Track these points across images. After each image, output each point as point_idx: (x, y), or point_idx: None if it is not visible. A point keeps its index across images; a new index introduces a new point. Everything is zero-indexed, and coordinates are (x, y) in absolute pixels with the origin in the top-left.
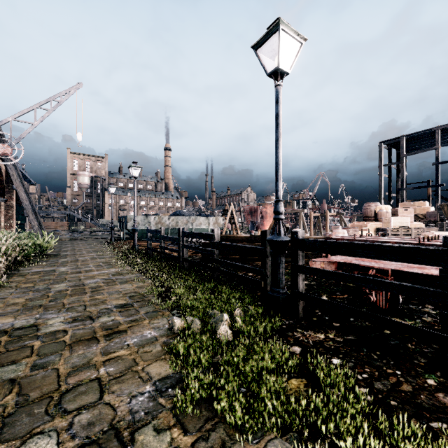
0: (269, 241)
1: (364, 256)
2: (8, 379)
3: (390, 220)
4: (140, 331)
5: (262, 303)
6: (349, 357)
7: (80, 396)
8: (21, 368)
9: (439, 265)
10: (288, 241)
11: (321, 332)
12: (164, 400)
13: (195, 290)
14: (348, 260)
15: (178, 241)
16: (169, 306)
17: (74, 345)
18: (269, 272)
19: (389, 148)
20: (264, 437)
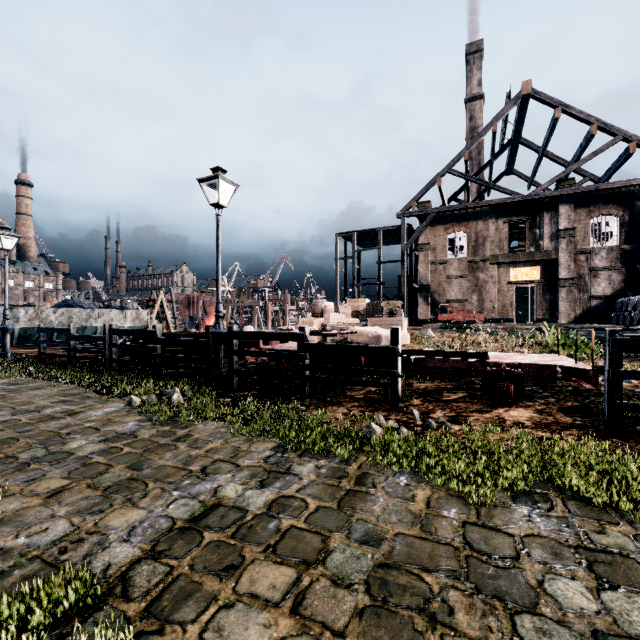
0: (212, 333)
1: (269, 339)
2: (3, 438)
3: (330, 317)
4: (99, 410)
5: (206, 384)
6: (259, 397)
7: (82, 432)
8: (6, 434)
9: (297, 341)
10: (226, 333)
11: (247, 392)
12: (146, 424)
13: (137, 385)
14: (273, 347)
15: (104, 340)
16: (116, 397)
17: (41, 422)
18: (211, 359)
19: (345, 240)
20: (207, 422)
